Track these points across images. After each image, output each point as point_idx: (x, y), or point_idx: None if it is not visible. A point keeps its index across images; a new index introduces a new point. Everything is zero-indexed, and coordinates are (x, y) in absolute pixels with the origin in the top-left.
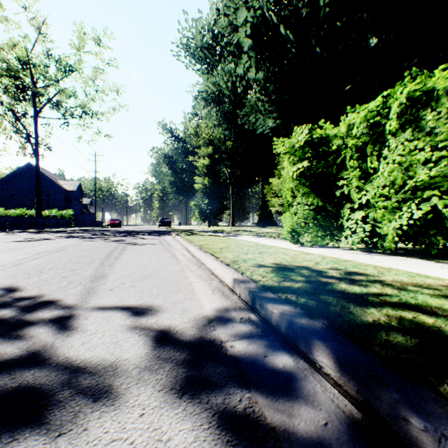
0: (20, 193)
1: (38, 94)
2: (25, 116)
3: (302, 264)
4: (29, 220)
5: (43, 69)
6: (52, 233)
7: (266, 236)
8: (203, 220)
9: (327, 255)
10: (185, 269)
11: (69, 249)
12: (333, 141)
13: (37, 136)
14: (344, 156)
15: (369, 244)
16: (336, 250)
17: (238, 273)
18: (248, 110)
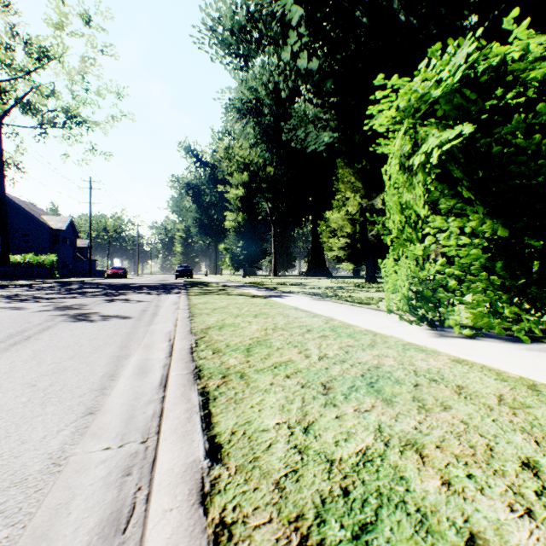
0: None
1: None
2: None
3: None
4: None
5: (4, 53)
6: None
7: (329, 295)
8: (236, 268)
9: None
10: None
11: None
12: (543, 66)
13: (1, 150)
14: None
15: None
16: None
17: None
18: (295, 122)
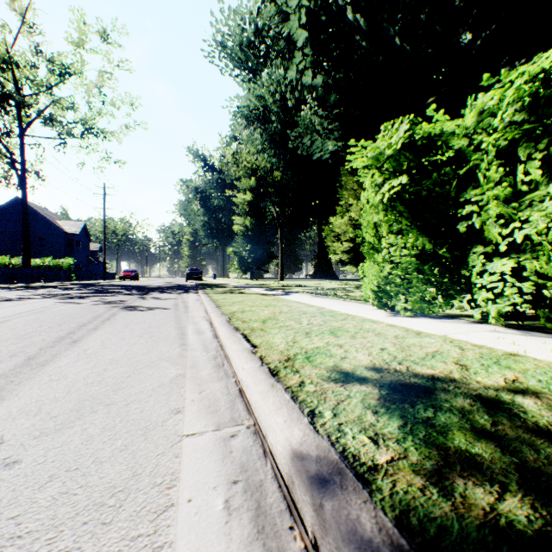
0: (6, 236)
1: (24, 104)
2: (9, 135)
3: (435, 369)
4: (8, 271)
5: (29, 71)
6: (33, 289)
7: (329, 294)
8: (244, 271)
9: (457, 339)
10: (186, 375)
11: (16, 320)
12: (451, 141)
13: (24, 160)
14: (471, 165)
15: (510, 313)
16: (457, 323)
17: (301, 415)
18: (301, 130)
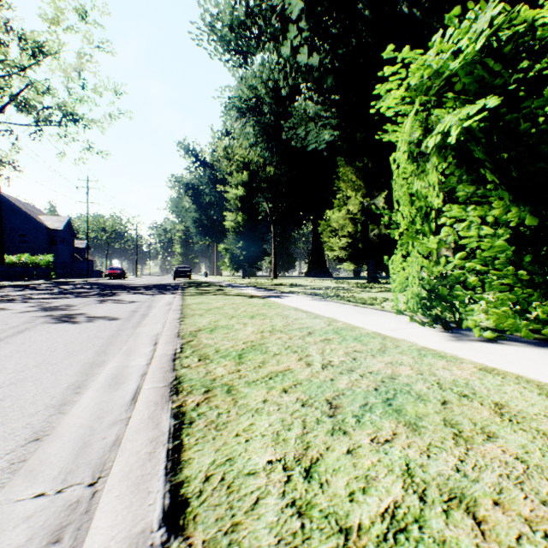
0: None
1: None
2: None
3: None
4: None
5: None
6: None
7: (331, 295)
8: (235, 269)
9: None
10: None
11: None
12: None
13: None
14: None
15: None
16: None
17: None
18: (295, 121)
